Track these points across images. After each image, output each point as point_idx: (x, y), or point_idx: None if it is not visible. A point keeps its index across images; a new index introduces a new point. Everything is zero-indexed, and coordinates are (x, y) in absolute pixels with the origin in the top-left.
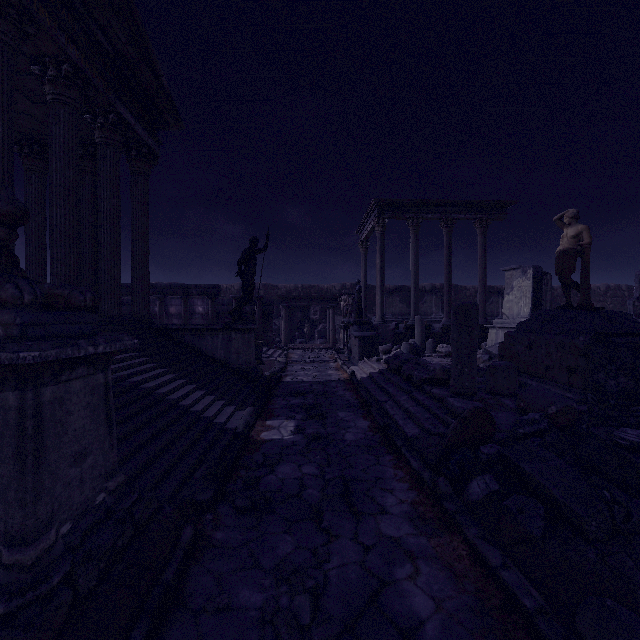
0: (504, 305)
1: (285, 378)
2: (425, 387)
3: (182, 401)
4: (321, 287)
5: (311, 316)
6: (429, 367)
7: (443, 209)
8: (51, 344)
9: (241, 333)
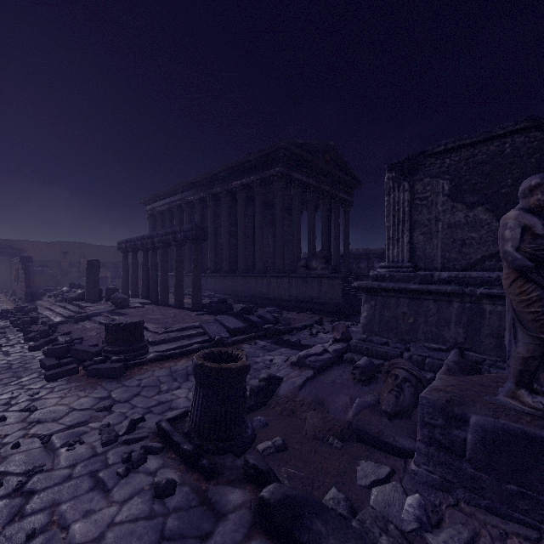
0: None
1: None
2: None
3: (358, 297)
4: None
5: None
6: None
7: None
8: (335, 274)
9: None
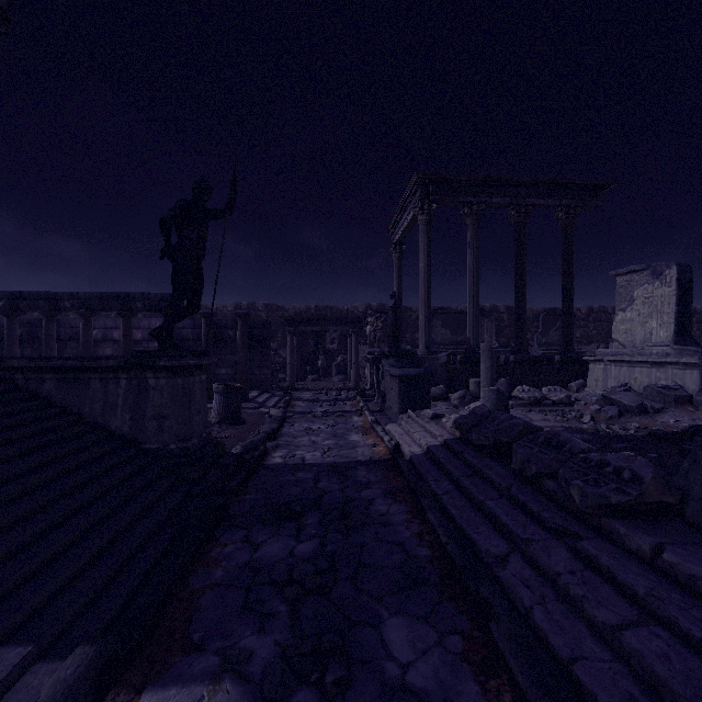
0: (615, 327)
1: (272, 455)
2: (623, 531)
3: None
4: (340, 308)
5: (327, 345)
6: (611, 467)
7: (514, 191)
8: None
9: (168, 375)
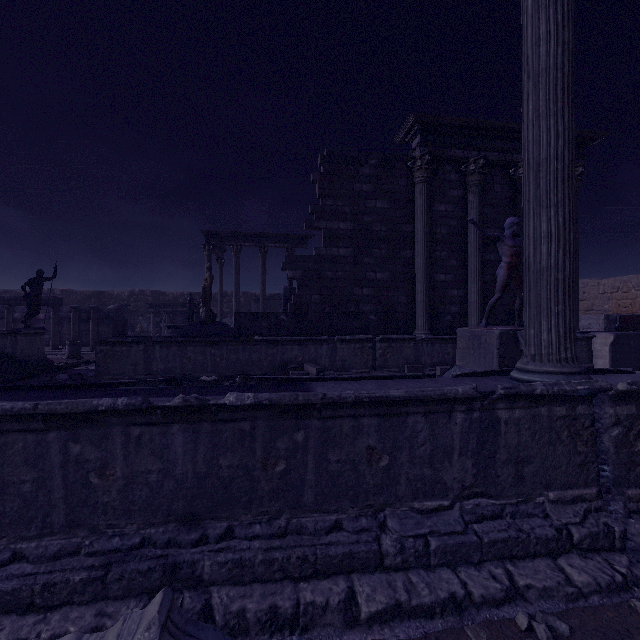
0: None
1: (79, 367)
2: None
3: None
4: None
5: None
6: None
7: (258, 239)
8: None
9: (25, 336)
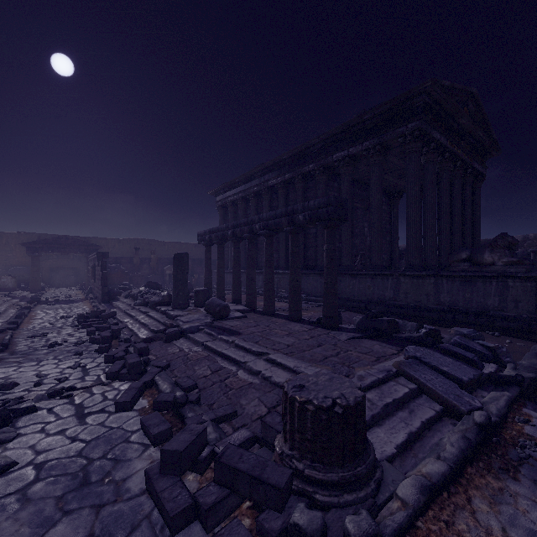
0: None
1: None
2: None
3: None
4: None
5: None
6: None
7: None
8: None
9: None
